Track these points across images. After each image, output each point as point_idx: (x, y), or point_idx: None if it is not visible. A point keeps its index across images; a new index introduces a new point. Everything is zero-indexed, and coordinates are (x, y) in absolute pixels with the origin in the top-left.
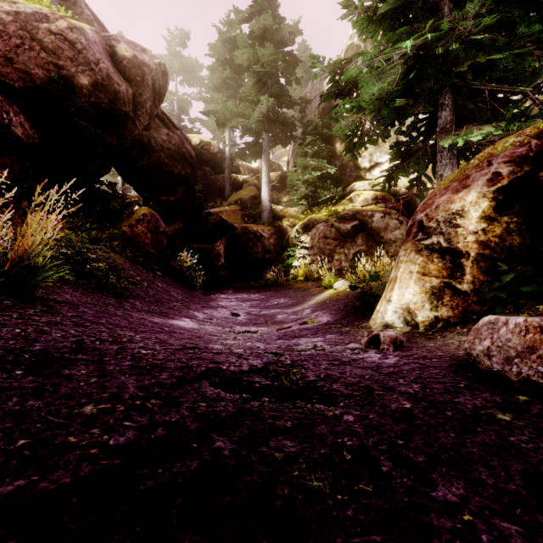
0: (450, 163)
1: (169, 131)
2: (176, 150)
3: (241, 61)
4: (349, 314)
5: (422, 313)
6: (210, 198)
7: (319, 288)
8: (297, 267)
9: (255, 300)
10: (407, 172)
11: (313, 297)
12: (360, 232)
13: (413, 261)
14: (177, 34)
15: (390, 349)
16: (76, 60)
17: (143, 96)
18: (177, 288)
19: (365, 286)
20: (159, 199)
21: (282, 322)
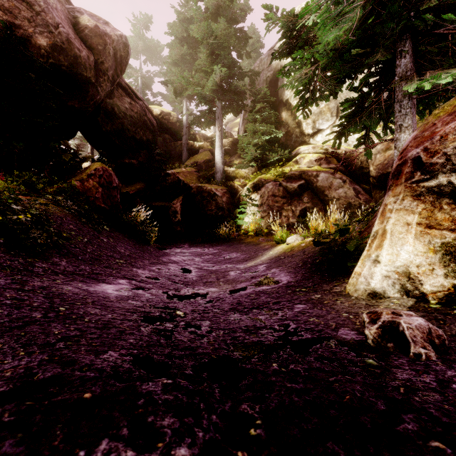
0: (410, 112)
1: (131, 101)
2: (138, 118)
3: (196, 34)
4: (311, 273)
5: (432, 280)
6: (170, 162)
7: (269, 242)
8: (248, 223)
9: (208, 254)
10: (359, 128)
11: (265, 252)
12: (305, 190)
13: (410, 209)
14: (141, 18)
15: (432, 356)
16: (34, 21)
17: (105, 64)
18: (128, 243)
19: (331, 241)
20: (123, 162)
21: (236, 281)
